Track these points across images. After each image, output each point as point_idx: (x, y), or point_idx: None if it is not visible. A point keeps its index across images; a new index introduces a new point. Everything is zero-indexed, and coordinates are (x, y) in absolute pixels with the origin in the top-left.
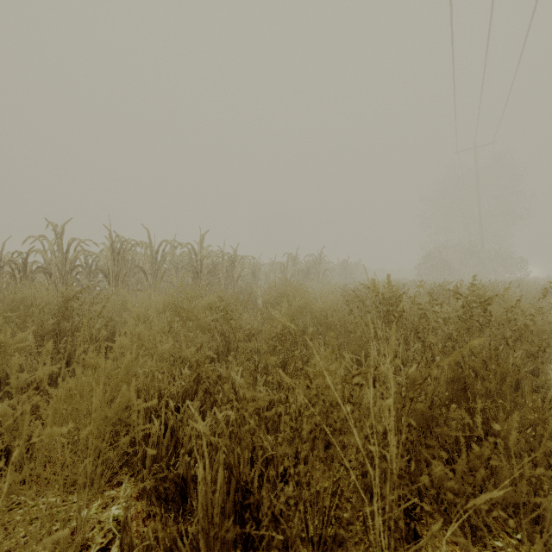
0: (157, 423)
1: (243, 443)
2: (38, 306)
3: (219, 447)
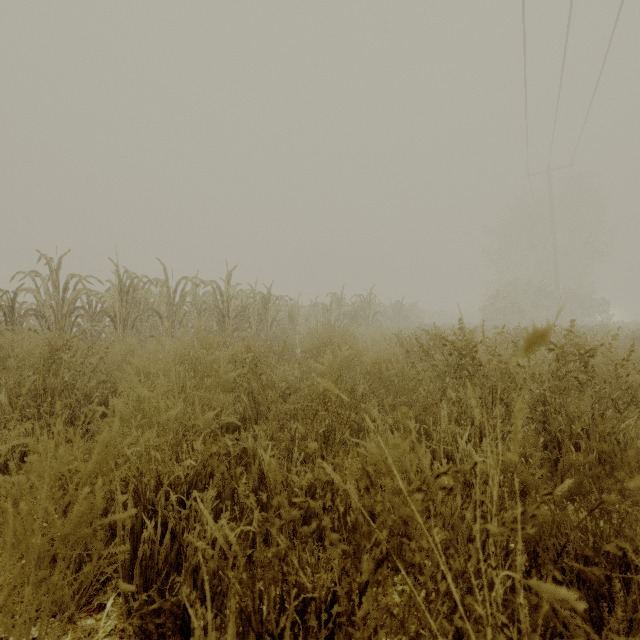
0: (151, 526)
1: (268, 575)
2: (17, 358)
3: (229, 585)
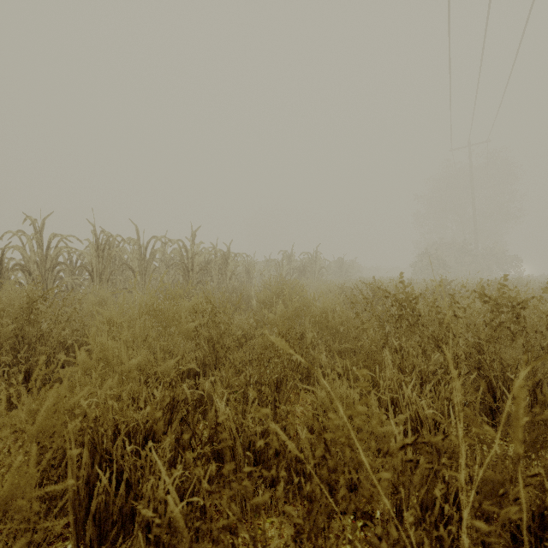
0: (105, 479)
1: None
2: None
3: None
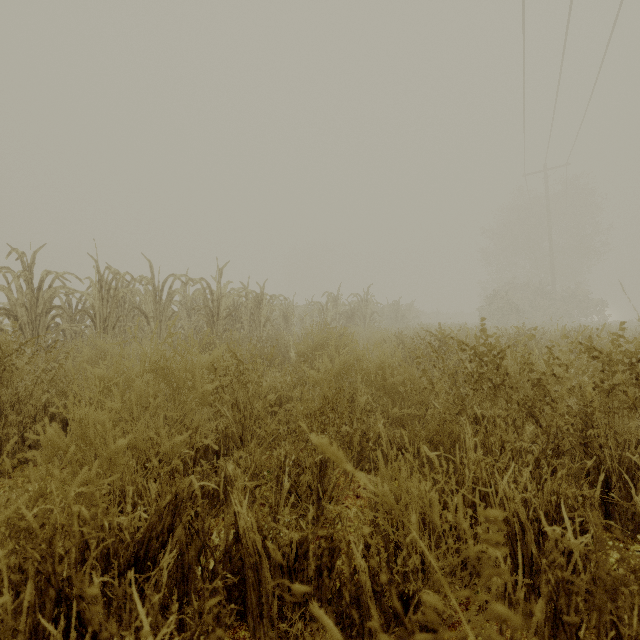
0: (57, 636)
1: None
2: None
3: None
